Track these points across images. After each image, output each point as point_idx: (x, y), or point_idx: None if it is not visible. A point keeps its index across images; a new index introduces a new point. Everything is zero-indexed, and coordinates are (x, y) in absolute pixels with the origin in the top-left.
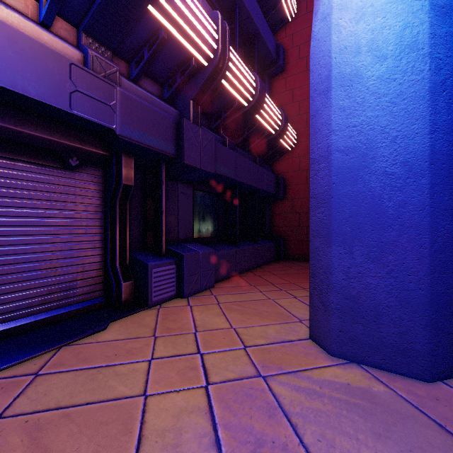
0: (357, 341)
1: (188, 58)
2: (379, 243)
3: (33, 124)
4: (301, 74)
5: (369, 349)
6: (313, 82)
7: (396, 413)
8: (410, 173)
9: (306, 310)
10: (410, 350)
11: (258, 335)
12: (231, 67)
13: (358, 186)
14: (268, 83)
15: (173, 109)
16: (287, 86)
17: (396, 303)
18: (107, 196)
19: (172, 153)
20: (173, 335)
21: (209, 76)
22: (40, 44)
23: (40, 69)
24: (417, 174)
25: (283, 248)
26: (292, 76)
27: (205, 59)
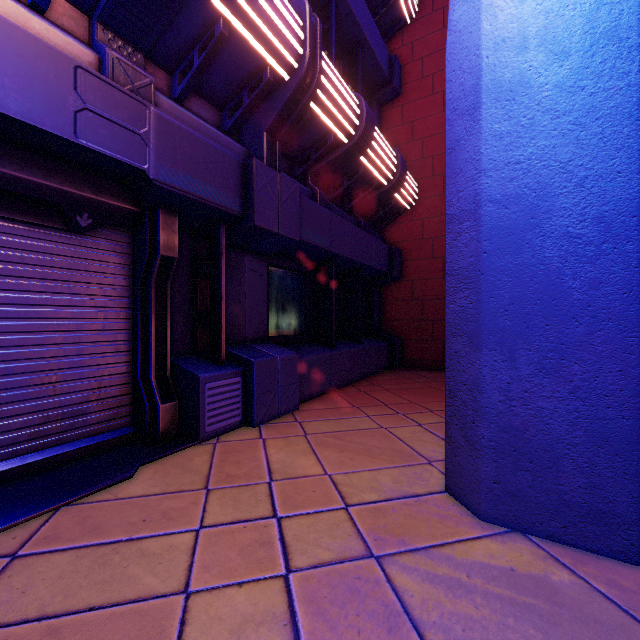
0: (521, 498)
1: (260, 67)
2: (557, 344)
3: (18, 160)
4: (424, 100)
5: (541, 511)
6: (452, 97)
7: (594, 622)
8: (607, 235)
9: (436, 445)
10: (607, 514)
11: (367, 486)
12: (324, 84)
13: (524, 256)
14: (377, 112)
15: (237, 145)
16: (404, 117)
17: (585, 439)
18: (136, 273)
19: (236, 209)
20: (235, 486)
21: (291, 96)
22: (26, 32)
23: (26, 72)
24: (620, 236)
25: (399, 350)
26: (412, 102)
27: (286, 70)
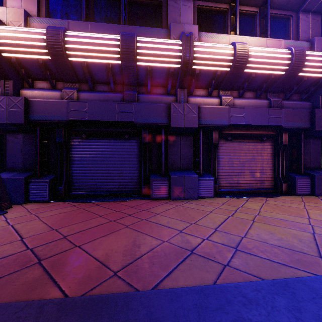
0: None
1: (318, 78)
2: None
3: (255, 130)
4: None
5: None
6: None
7: None
8: None
9: None
10: None
11: None
12: None
13: None
14: None
15: (307, 103)
16: None
17: None
18: (275, 149)
19: (308, 126)
20: (312, 203)
21: None
22: (261, 108)
23: (261, 115)
24: None
25: None
26: None
27: None
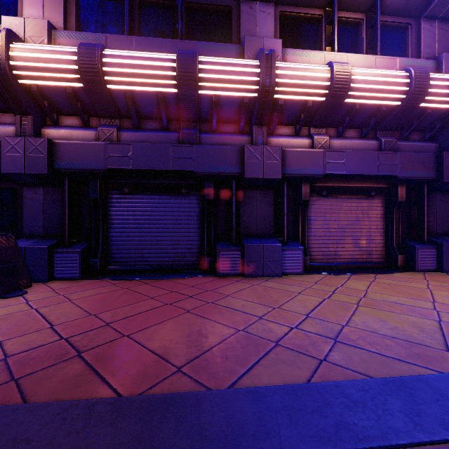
0: None
1: (447, 111)
2: None
3: (359, 182)
4: None
5: None
6: None
7: None
8: None
9: None
10: None
11: None
12: None
13: None
14: None
15: (432, 144)
16: None
17: None
18: (387, 208)
19: (433, 177)
20: (438, 281)
21: None
22: (368, 152)
23: (368, 162)
24: None
25: None
26: None
27: None
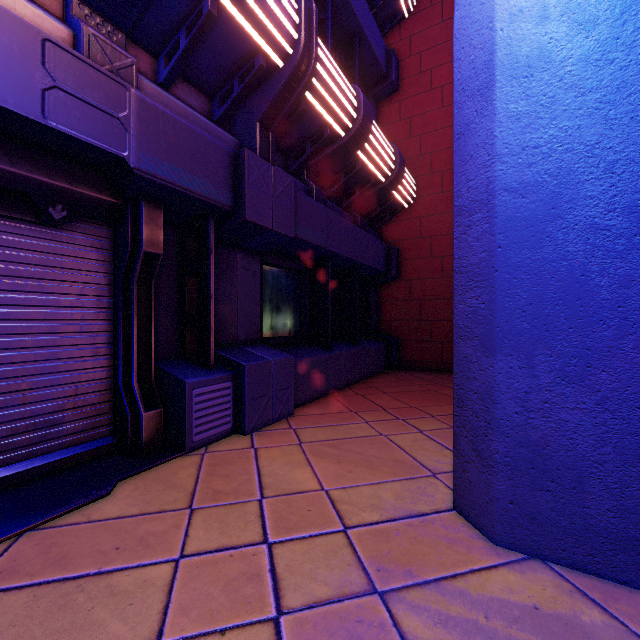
0: (541, 521)
1: (252, 52)
2: (581, 350)
3: None
4: (422, 96)
5: (563, 536)
6: (460, 77)
7: None
8: None
9: (440, 454)
10: None
11: (367, 504)
12: (320, 72)
13: (544, 251)
14: (374, 108)
15: (228, 135)
16: (401, 113)
17: (615, 456)
18: (117, 271)
19: (226, 203)
20: (222, 505)
21: (285, 84)
22: None
23: None
24: None
25: (396, 352)
26: (410, 98)
27: (279, 56)
